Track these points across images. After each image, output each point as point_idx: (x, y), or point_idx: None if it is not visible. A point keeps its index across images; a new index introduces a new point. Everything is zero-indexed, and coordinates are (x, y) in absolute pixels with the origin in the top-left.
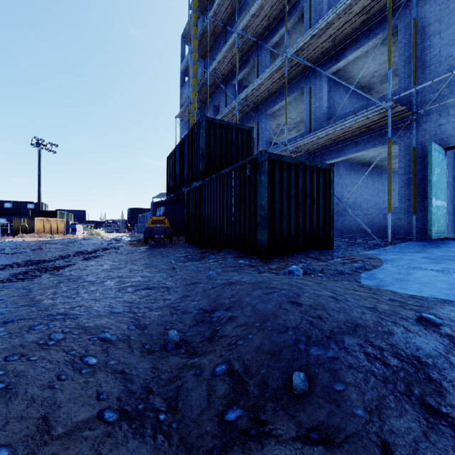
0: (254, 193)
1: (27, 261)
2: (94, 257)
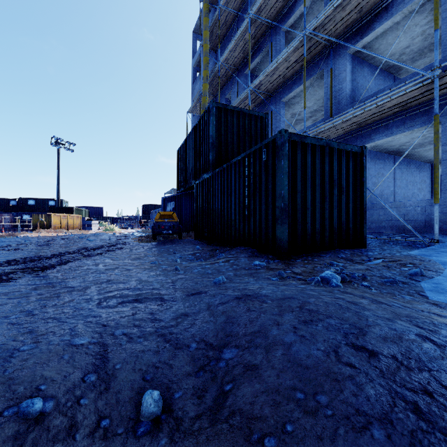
0: (271, 181)
1: (19, 259)
2: (95, 254)
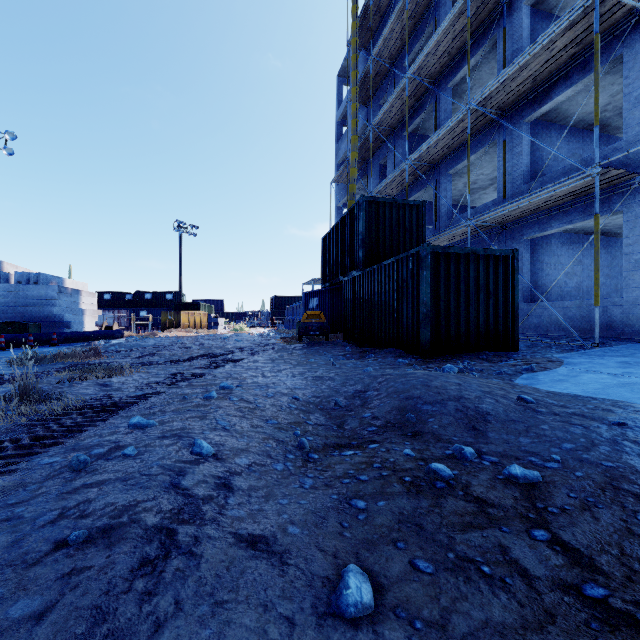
0: (416, 288)
1: (206, 355)
2: (257, 352)
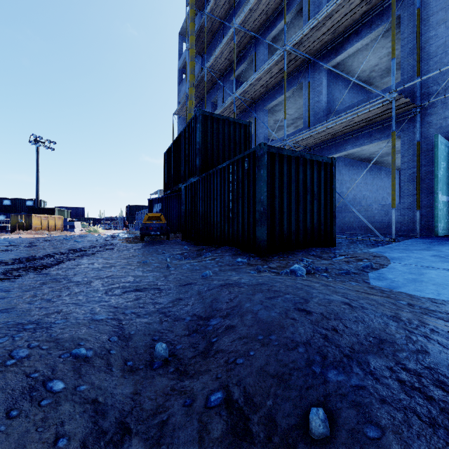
0: (252, 187)
1: (15, 259)
2: (87, 254)
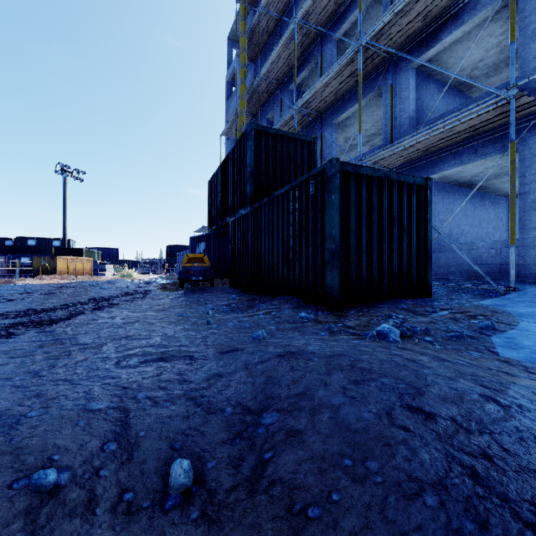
0: (320, 218)
1: (19, 311)
2: (110, 305)
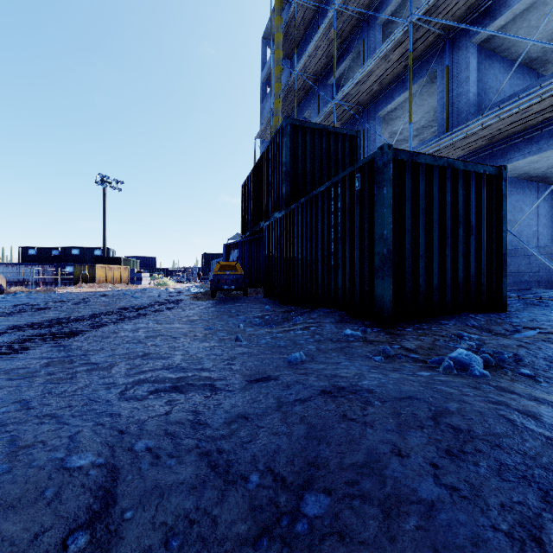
0: (368, 217)
1: (44, 322)
2: (137, 315)
